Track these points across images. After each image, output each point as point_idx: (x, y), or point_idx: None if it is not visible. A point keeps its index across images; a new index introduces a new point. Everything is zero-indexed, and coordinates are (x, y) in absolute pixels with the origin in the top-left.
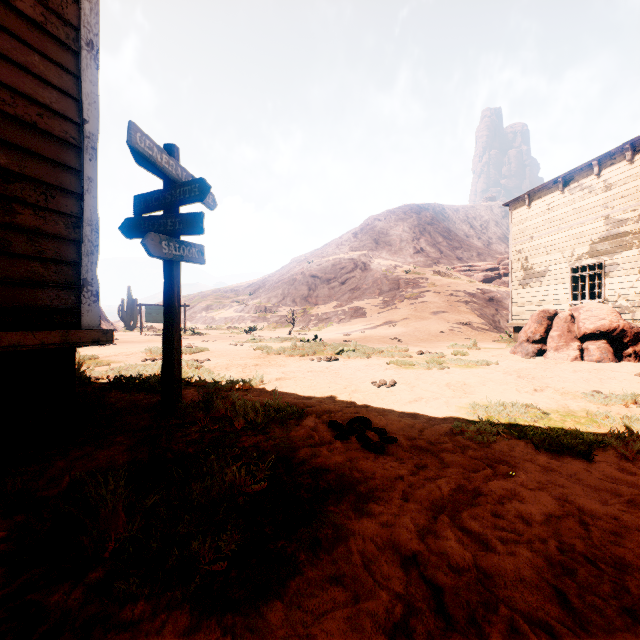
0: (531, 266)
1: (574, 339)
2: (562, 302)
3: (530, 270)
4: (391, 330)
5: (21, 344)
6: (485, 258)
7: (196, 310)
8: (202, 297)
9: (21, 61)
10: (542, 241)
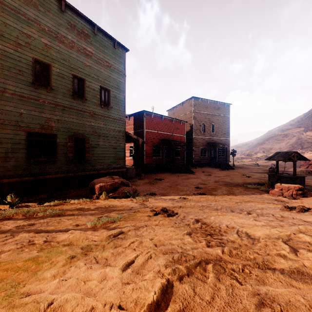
0: None
1: (307, 165)
2: None
3: None
4: (289, 162)
5: (228, 162)
6: None
7: None
8: None
9: (227, 149)
10: None
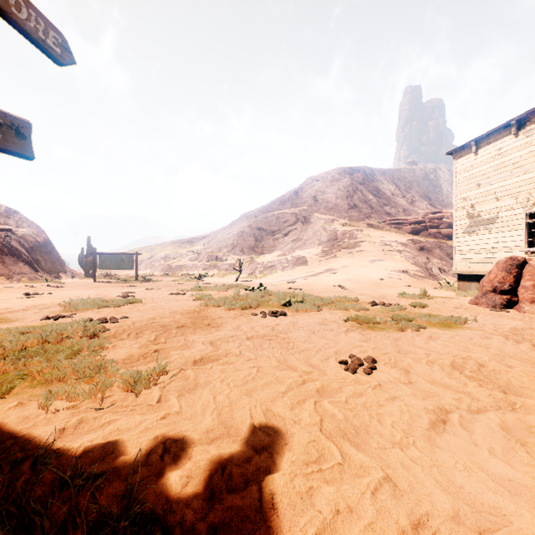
0: (478, 213)
1: None
2: (515, 249)
3: (477, 217)
4: (333, 277)
5: None
6: (410, 213)
7: (156, 259)
8: (162, 247)
9: None
10: (491, 187)
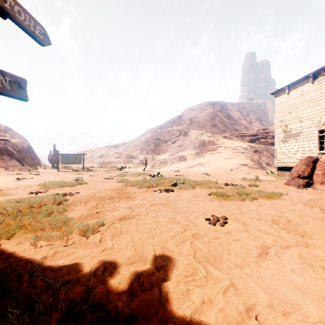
0: (289, 130)
1: None
2: (312, 152)
3: (289, 132)
4: (202, 168)
5: None
6: (249, 129)
7: (95, 157)
8: (98, 150)
9: None
10: (297, 114)
